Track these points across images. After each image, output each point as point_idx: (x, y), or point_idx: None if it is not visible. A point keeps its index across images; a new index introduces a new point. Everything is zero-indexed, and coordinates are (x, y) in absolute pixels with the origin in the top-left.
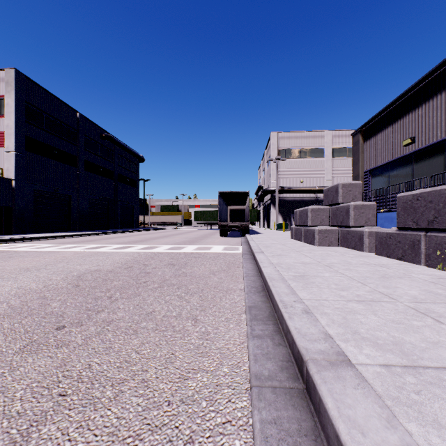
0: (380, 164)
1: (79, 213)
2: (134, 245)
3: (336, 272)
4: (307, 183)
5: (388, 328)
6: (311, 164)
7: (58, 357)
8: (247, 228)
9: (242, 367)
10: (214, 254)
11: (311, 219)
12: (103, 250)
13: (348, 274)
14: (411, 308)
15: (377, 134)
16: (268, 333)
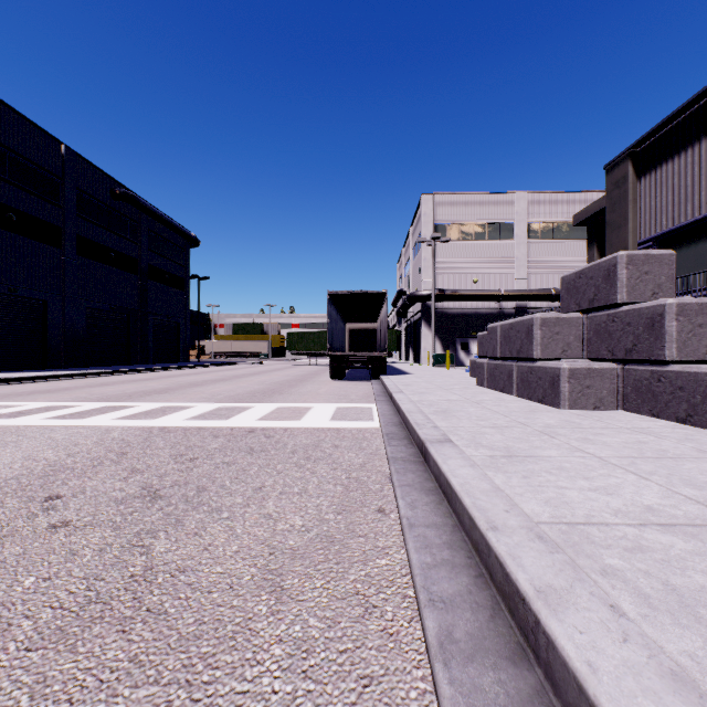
0: (691, 220)
1: (66, 335)
2: (131, 404)
3: None
4: (485, 284)
5: None
6: (492, 251)
7: None
8: (382, 364)
9: None
10: (310, 433)
11: (540, 343)
12: (28, 422)
13: None
14: None
15: (680, 153)
16: None
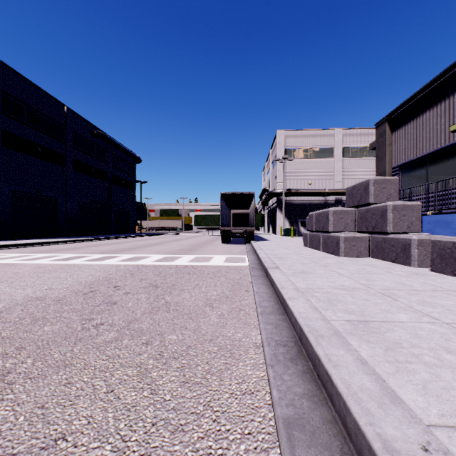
0: (415, 157)
1: (67, 217)
2: (119, 255)
3: (412, 310)
4: (316, 185)
5: None
6: (320, 165)
7: None
8: (252, 234)
9: None
10: (214, 267)
11: (332, 223)
12: (76, 262)
13: (440, 317)
14: None
15: (410, 121)
16: None
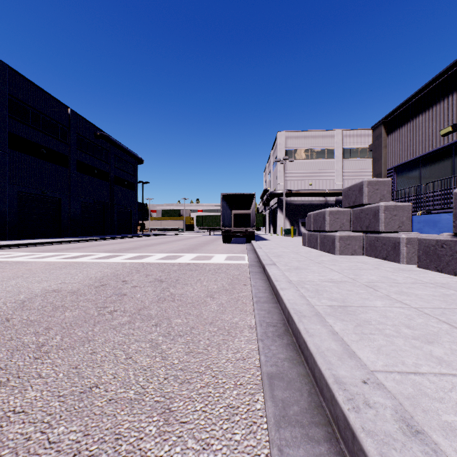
0: (409, 160)
1: (71, 218)
2: (124, 254)
3: (388, 298)
4: (316, 186)
5: None
6: (321, 166)
7: None
8: (252, 234)
9: None
10: (215, 265)
11: (329, 223)
12: (83, 260)
13: (411, 303)
14: None
15: (404, 124)
16: None
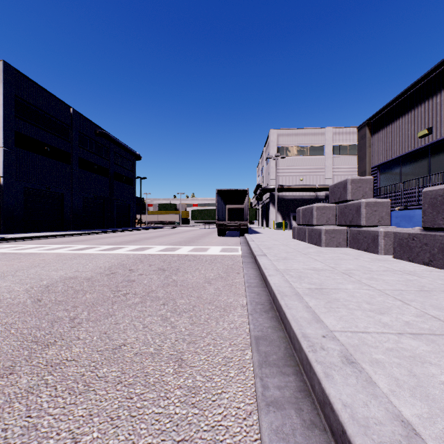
0: (391, 159)
1: (73, 212)
2: (126, 246)
3: (359, 282)
4: (307, 181)
5: None
6: (311, 162)
7: None
8: (245, 228)
9: None
10: (211, 256)
11: (316, 217)
12: (90, 252)
13: (377, 286)
14: None
15: (387, 126)
16: (290, 395)
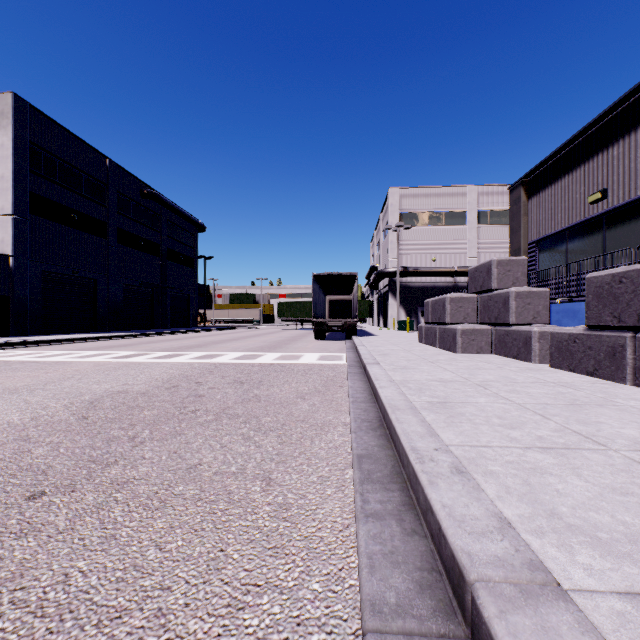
0: (553, 232)
1: (110, 305)
2: (187, 352)
3: (495, 395)
4: (442, 262)
5: (609, 504)
6: (448, 235)
7: (14, 559)
8: (354, 328)
9: (347, 580)
10: (306, 365)
11: (450, 313)
12: (139, 360)
13: (516, 400)
14: (637, 462)
15: (548, 186)
16: (392, 508)
